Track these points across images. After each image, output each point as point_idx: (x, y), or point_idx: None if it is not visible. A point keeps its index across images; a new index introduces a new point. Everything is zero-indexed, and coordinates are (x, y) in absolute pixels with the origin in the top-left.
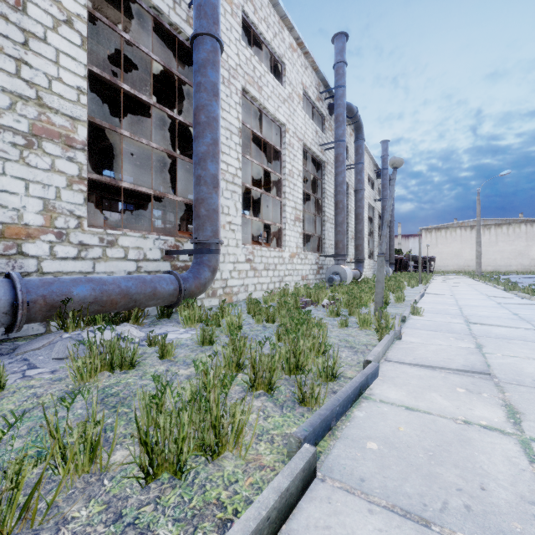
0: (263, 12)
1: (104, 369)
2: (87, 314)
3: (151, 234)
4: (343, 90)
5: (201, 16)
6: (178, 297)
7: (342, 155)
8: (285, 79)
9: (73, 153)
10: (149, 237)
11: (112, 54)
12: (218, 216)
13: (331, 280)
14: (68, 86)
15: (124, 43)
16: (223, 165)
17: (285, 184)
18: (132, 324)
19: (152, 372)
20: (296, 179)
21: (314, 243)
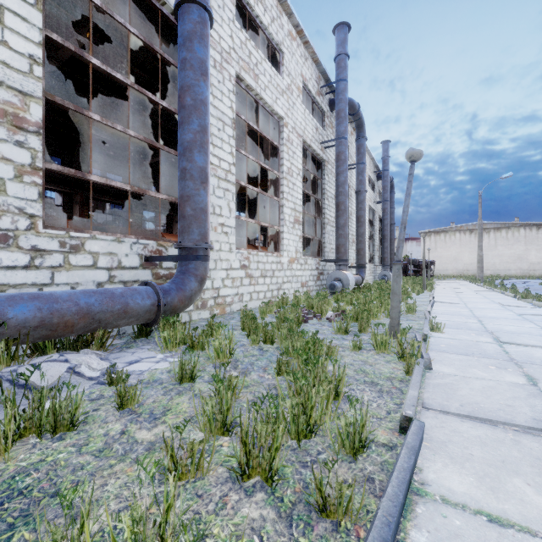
0: None
1: (31, 432)
2: (27, 343)
3: (128, 237)
4: (345, 84)
5: None
6: (157, 313)
7: (344, 154)
8: (284, 69)
9: (23, 136)
10: (124, 241)
11: (93, 38)
12: (207, 217)
13: (332, 287)
14: (16, 53)
15: (107, 26)
16: (215, 160)
17: (284, 183)
18: (95, 350)
19: (100, 436)
20: (295, 178)
21: (314, 247)
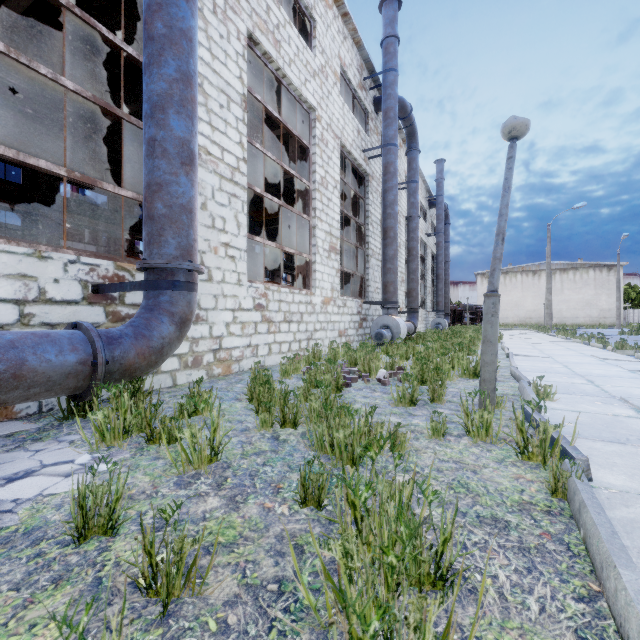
0: None
1: None
2: None
3: (62, 252)
4: (394, 75)
5: None
6: (91, 377)
7: (393, 165)
8: (315, 43)
9: None
10: (52, 257)
11: None
12: (192, 220)
13: (379, 336)
14: None
15: None
16: (214, 149)
17: (315, 196)
18: None
19: None
20: (331, 191)
21: (355, 286)
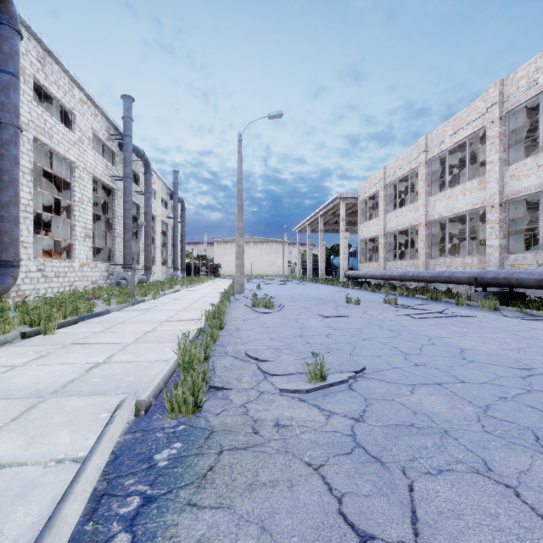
0: (54, 77)
1: None
2: None
3: None
4: (130, 139)
5: (5, 110)
6: None
7: (129, 189)
8: (75, 127)
9: None
10: None
11: None
12: (19, 243)
13: (119, 284)
14: None
15: None
16: None
17: (75, 209)
18: None
19: None
20: (86, 204)
21: (106, 254)
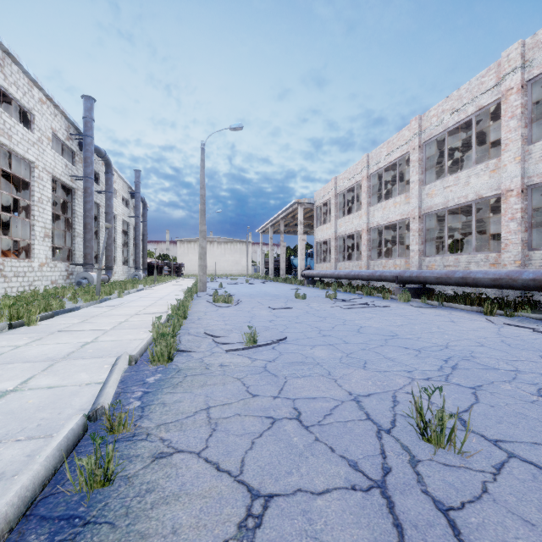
0: (13, 78)
1: None
2: None
3: None
4: (91, 140)
5: None
6: None
7: (90, 189)
8: (35, 127)
9: None
10: None
11: None
12: None
13: (80, 283)
14: None
15: None
16: None
17: (35, 209)
18: None
19: None
20: (46, 204)
21: (65, 253)
